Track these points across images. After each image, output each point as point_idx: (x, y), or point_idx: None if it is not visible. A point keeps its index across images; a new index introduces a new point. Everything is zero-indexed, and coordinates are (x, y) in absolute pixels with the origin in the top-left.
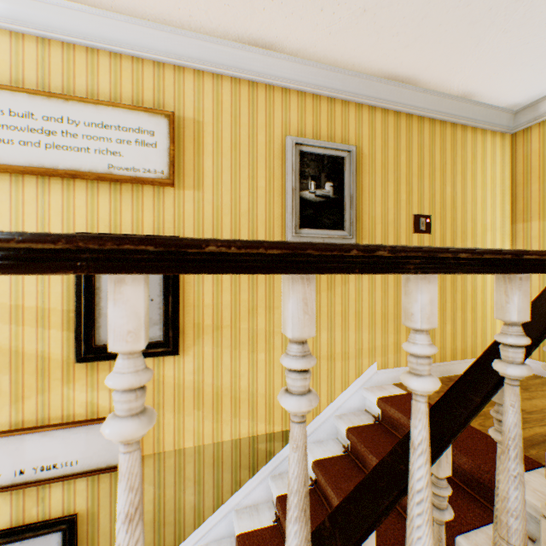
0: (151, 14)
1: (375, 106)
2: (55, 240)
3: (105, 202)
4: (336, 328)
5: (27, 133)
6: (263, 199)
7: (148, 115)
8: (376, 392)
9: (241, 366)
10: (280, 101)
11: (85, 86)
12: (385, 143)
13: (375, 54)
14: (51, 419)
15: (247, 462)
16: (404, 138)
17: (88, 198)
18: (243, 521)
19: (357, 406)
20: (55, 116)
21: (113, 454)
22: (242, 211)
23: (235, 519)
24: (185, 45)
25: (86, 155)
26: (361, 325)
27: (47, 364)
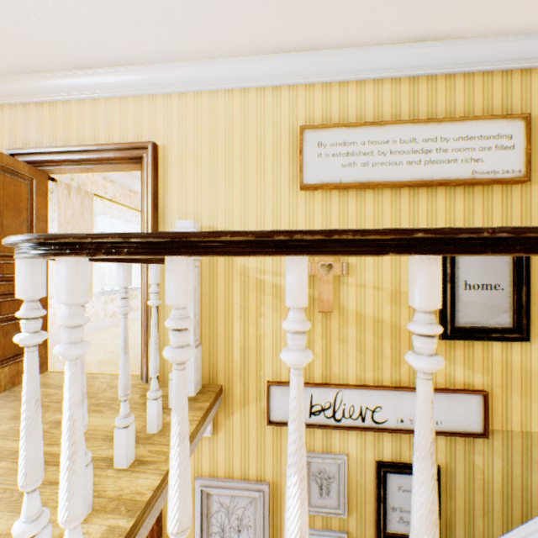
0: (515, 29)
1: None
2: None
3: (459, 204)
4: None
5: (410, 155)
6: None
7: (504, 121)
8: None
9: None
10: None
11: (443, 108)
12: None
13: None
14: None
15: None
16: None
17: (445, 202)
18: None
19: None
20: (429, 137)
21: (468, 422)
22: None
23: None
24: (537, 47)
25: (453, 166)
26: None
27: None
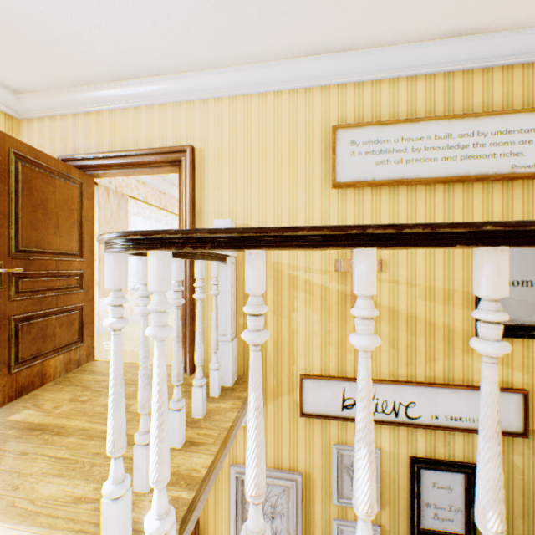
0: None
1: None
2: None
3: (496, 199)
4: None
5: (446, 151)
6: None
7: None
8: None
9: None
10: None
11: (480, 102)
12: None
13: None
14: (453, 380)
15: None
16: None
17: (482, 197)
18: None
19: None
20: (466, 133)
21: (506, 421)
22: None
23: None
24: None
25: (491, 160)
26: None
27: (450, 335)
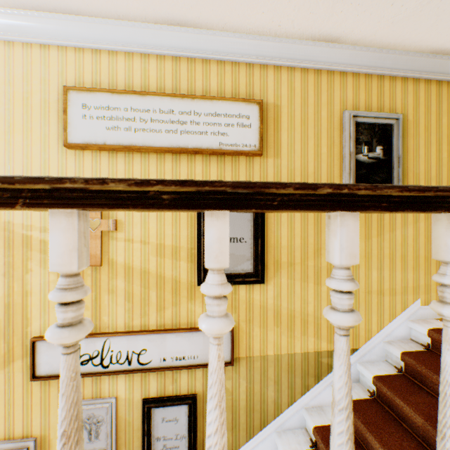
0: (249, 29)
1: (419, 78)
2: (449, 190)
3: (214, 170)
4: (384, 268)
5: (169, 124)
6: (325, 162)
7: (244, 104)
8: (423, 324)
9: (308, 295)
10: (338, 82)
11: (201, 87)
12: (427, 109)
13: (428, 33)
14: (180, 324)
15: (313, 372)
16: (445, 103)
17: (203, 167)
18: (314, 417)
19: (402, 335)
20: (185, 111)
21: None
22: (309, 172)
23: (306, 415)
24: (270, 48)
25: (205, 137)
26: (406, 266)
27: (178, 286)
